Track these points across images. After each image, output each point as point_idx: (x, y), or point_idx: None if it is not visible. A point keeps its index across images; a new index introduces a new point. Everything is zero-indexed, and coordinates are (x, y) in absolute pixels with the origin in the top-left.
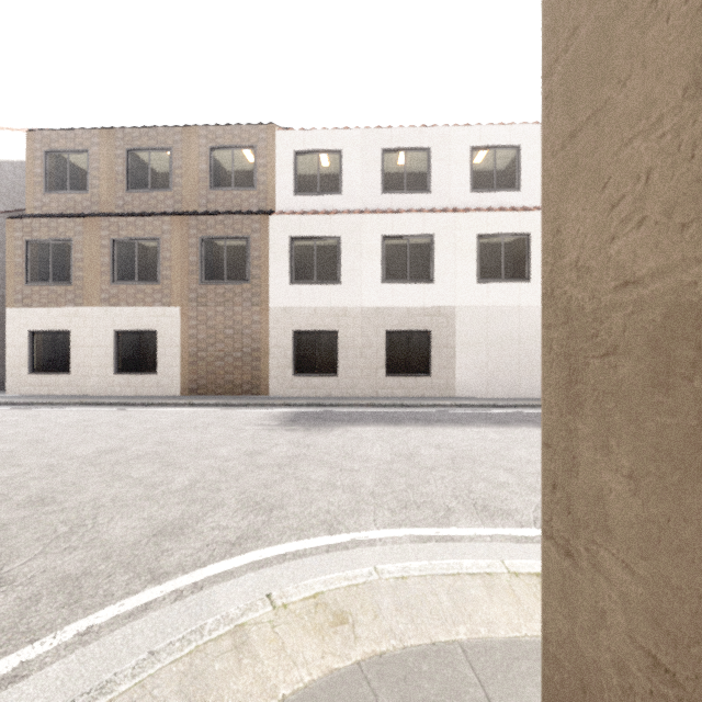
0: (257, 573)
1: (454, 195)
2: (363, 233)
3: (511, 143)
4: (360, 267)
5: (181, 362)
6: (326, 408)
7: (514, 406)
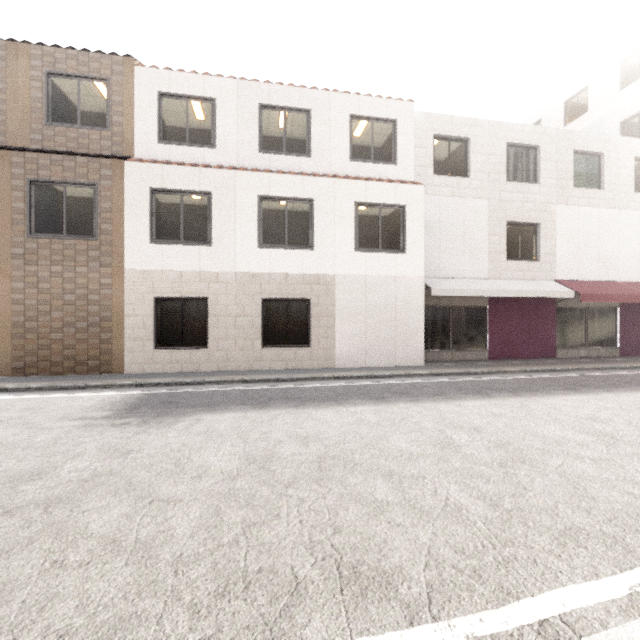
0: None
1: (334, 162)
2: (237, 191)
3: (388, 116)
4: (234, 228)
5: (0, 334)
6: (188, 387)
7: (391, 376)
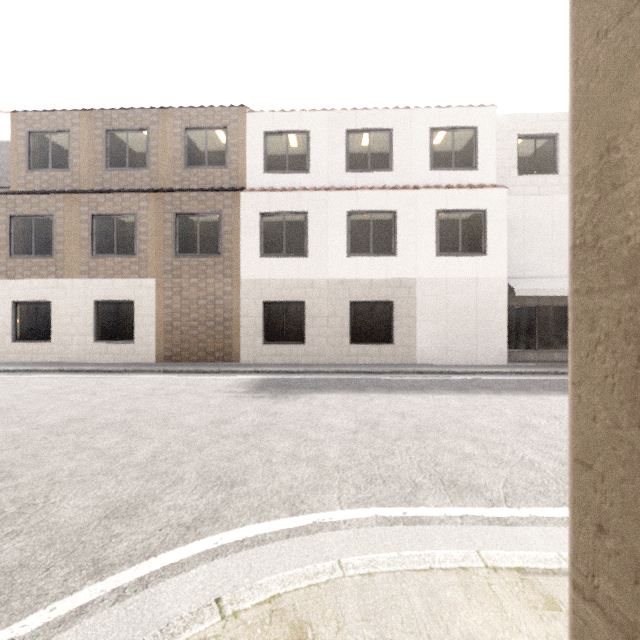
0: (210, 564)
1: (415, 174)
2: (329, 208)
3: (469, 124)
4: (326, 241)
5: (157, 331)
6: (293, 375)
7: (473, 373)
